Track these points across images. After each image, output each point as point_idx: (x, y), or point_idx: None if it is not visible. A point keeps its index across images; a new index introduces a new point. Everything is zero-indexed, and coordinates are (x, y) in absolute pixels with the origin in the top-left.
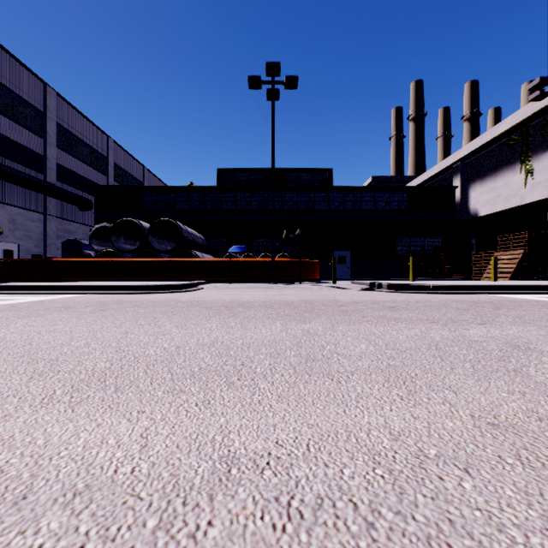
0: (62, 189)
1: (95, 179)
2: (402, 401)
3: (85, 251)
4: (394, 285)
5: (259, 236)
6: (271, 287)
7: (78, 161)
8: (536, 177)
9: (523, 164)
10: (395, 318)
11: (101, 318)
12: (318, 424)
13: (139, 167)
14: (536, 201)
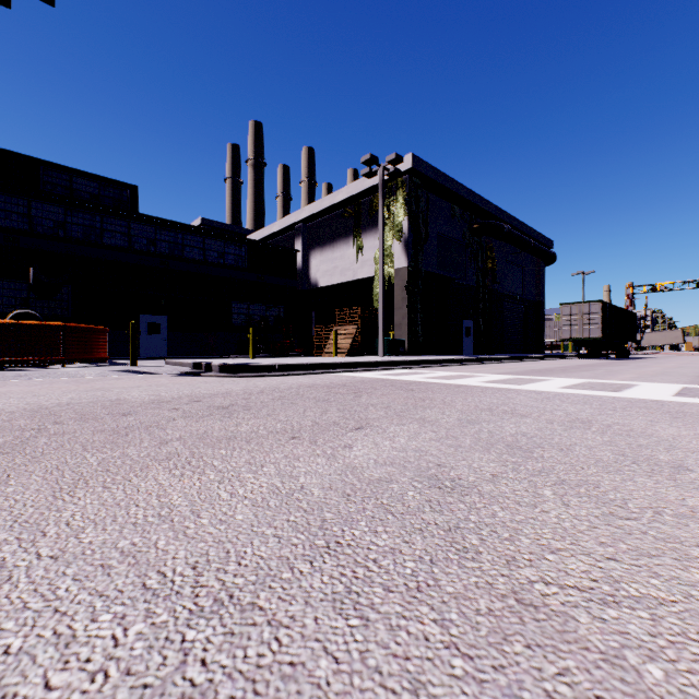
0: None
1: None
2: None
3: None
4: (229, 366)
5: None
6: None
7: None
8: (365, 254)
9: (356, 239)
10: (228, 438)
11: None
12: None
13: None
14: (365, 278)
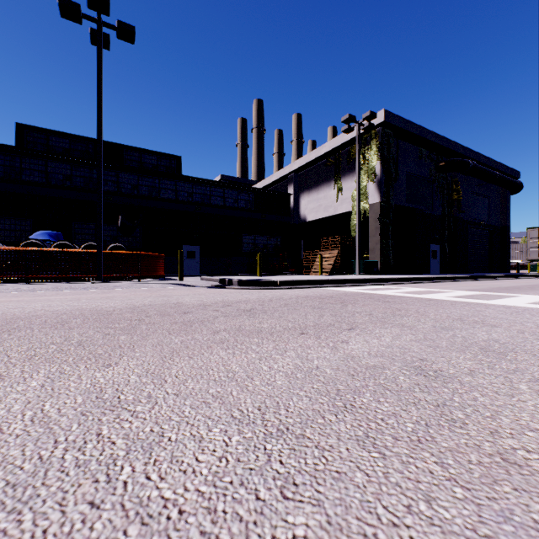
0: None
1: None
2: None
3: None
4: (245, 281)
5: (85, 222)
6: (95, 287)
7: None
8: (344, 194)
9: (336, 183)
10: (257, 331)
11: None
12: None
13: None
14: (344, 213)
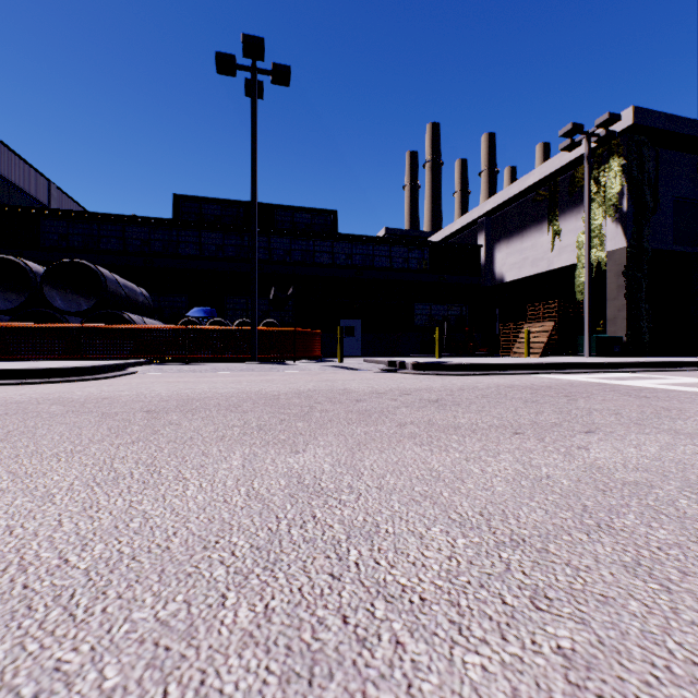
0: None
1: None
2: None
3: None
4: (422, 364)
5: (237, 296)
6: (251, 368)
7: None
8: (564, 240)
9: (551, 224)
10: (453, 427)
11: None
12: None
13: (41, 182)
14: (563, 267)
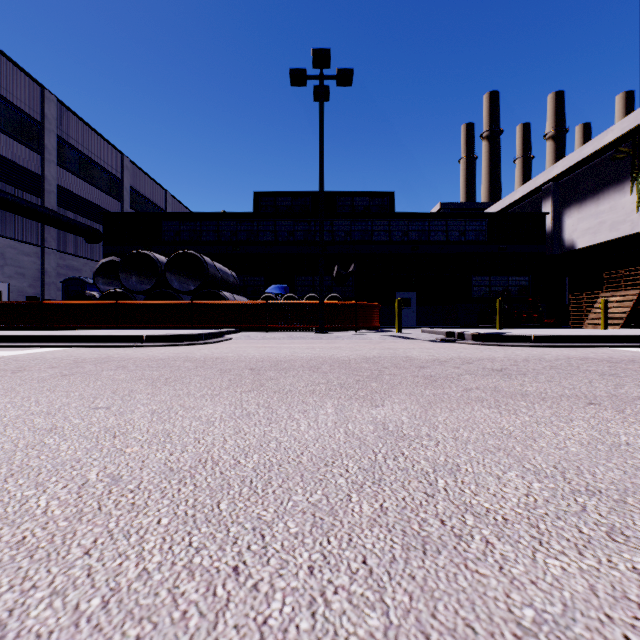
0: (64, 216)
1: (106, 205)
2: None
3: (87, 291)
4: (481, 335)
5: (305, 274)
6: (319, 337)
7: (85, 183)
8: None
9: (635, 183)
10: (520, 394)
11: (44, 391)
12: None
13: (160, 192)
14: None
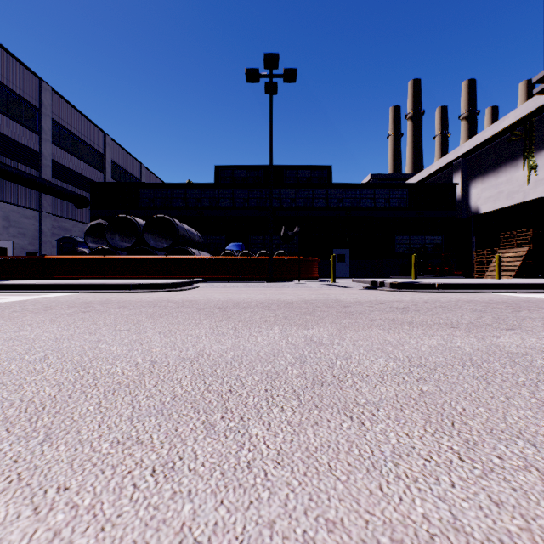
0: (58, 186)
1: (92, 176)
2: (462, 463)
3: (79, 248)
4: (397, 284)
5: (257, 234)
6: (269, 285)
7: (74, 158)
8: (540, 173)
9: (526, 160)
10: (408, 322)
11: (78, 321)
12: (342, 520)
13: (136, 164)
14: (540, 198)
